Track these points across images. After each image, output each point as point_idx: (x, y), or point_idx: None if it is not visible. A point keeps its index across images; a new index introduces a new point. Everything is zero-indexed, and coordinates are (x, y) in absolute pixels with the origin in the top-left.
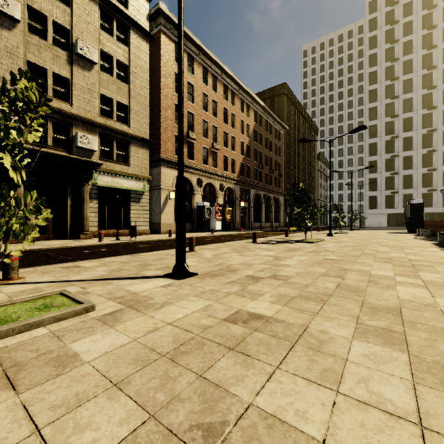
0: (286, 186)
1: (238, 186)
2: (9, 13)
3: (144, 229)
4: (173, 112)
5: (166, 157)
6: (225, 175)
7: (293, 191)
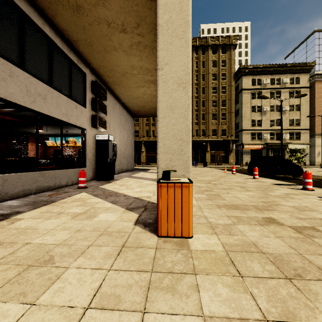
0: None
1: None
2: (267, 110)
3: (306, 163)
4: None
5: (318, 133)
6: None
7: None
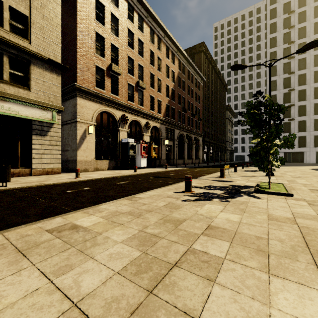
0: (204, 129)
1: (164, 125)
2: None
3: (53, 168)
4: (93, 40)
5: (83, 86)
6: (151, 114)
7: (255, 106)
